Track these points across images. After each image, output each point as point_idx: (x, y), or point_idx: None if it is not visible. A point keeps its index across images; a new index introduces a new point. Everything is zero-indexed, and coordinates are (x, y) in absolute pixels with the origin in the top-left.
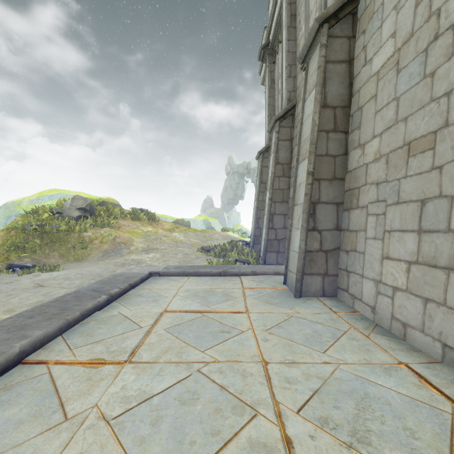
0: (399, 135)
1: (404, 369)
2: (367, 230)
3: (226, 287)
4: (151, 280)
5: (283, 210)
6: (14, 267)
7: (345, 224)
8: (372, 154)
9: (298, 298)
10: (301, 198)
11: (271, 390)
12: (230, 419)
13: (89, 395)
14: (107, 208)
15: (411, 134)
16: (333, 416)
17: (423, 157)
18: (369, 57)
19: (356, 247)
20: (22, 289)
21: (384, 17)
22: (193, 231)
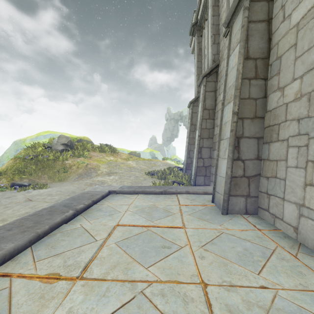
0: None
1: None
2: (288, 159)
3: (166, 204)
4: (110, 197)
5: (209, 144)
6: (15, 186)
7: (265, 155)
8: (292, 95)
9: (225, 215)
10: (226, 134)
11: None
12: None
13: None
14: (82, 144)
15: None
16: None
17: None
18: (288, 13)
19: (276, 174)
20: (16, 202)
21: None
22: (142, 160)
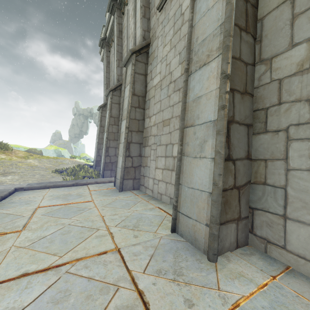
0: (161, 117)
1: (157, 208)
2: (151, 156)
3: (79, 191)
4: (17, 193)
5: (114, 145)
6: None
7: (143, 153)
8: (153, 122)
9: (121, 192)
10: (123, 140)
11: (105, 223)
12: (87, 233)
13: (4, 245)
14: None
15: (164, 117)
16: (128, 224)
17: (167, 127)
18: (153, 77)
19: (147, 164)
20: None
21: (157, 62)
22: (46, 158)
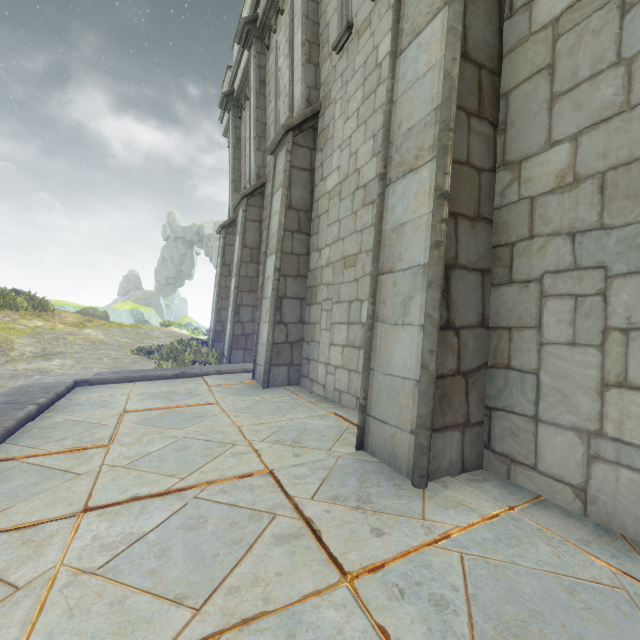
0: (340, 250)
1: (333, 415)
2: (322, 323)
3: (189, 387)
4: (80, 390)
5: (251, 301)
6: None
7: (307, 318)
8: (325, 260)
9: (266, 388)
10: (269, 292)
11: (244, 436)
12: (218, 449)
13: (89, 463)
14: None
15: (346, 252)
16: (284, 438)
17: (351, 270)
18: (325, 176)
19: (314, 337)
20: None
21: (334, 148)
22: (118, 326)
